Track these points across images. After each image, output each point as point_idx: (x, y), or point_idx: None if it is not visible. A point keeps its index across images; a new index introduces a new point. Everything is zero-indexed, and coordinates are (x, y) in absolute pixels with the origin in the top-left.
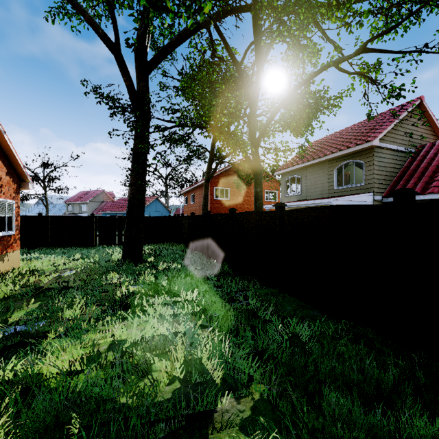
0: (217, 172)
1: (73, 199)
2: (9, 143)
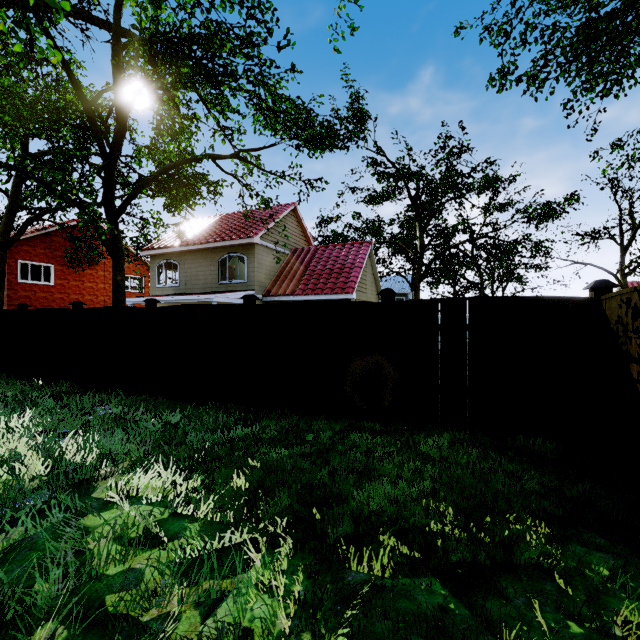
0: (26, 234)
1: None
2: None
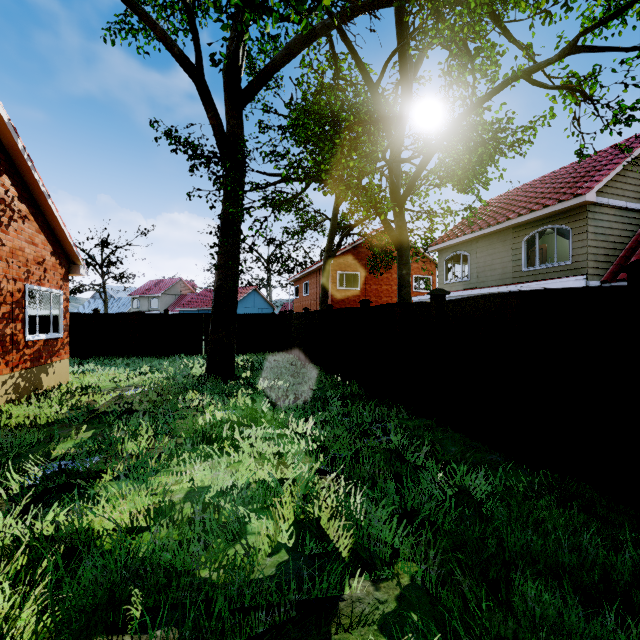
0: (342, 249)
1: (140, 292)
2: (55, 210)
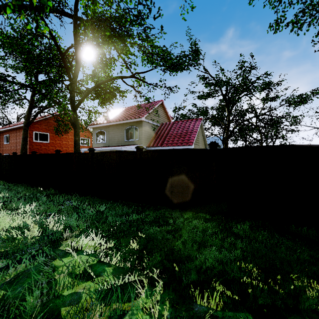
0: (37, 119)
1: None
2: None
